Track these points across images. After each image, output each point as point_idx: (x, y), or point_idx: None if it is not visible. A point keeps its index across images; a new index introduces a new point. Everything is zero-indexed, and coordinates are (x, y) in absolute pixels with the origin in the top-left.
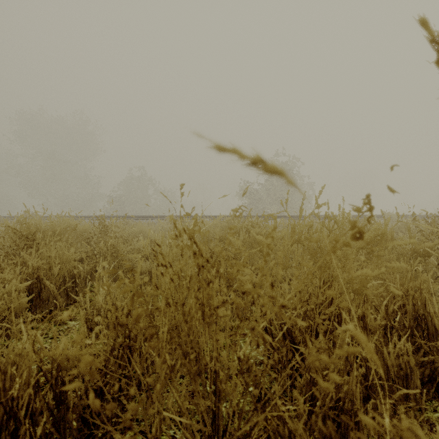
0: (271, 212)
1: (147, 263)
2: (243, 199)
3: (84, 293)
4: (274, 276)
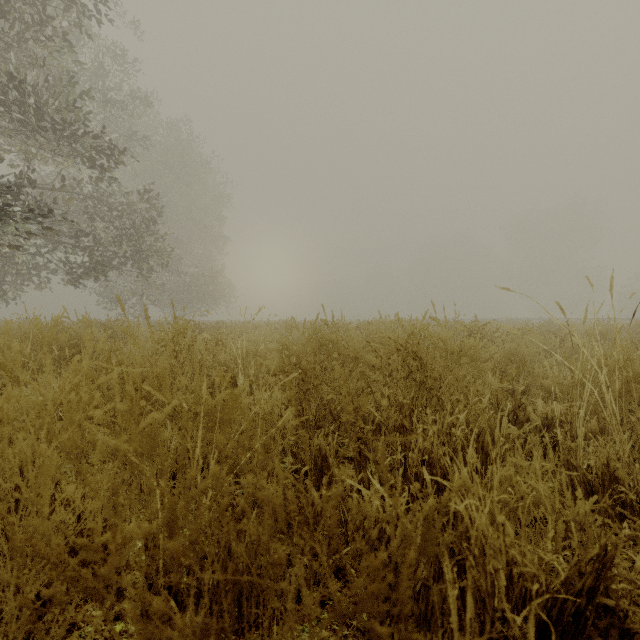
0: None
1: None
2: None
3: None
4: None
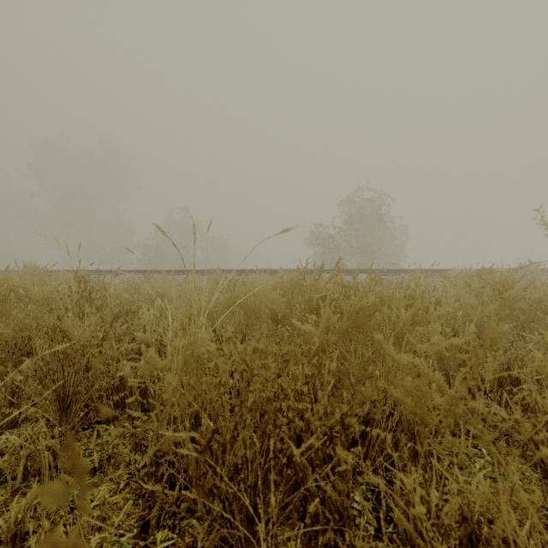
0: (351, 264)
1: (141, 360)
2: (314, 247)
3: (4, 428)
4: (399, 411)
